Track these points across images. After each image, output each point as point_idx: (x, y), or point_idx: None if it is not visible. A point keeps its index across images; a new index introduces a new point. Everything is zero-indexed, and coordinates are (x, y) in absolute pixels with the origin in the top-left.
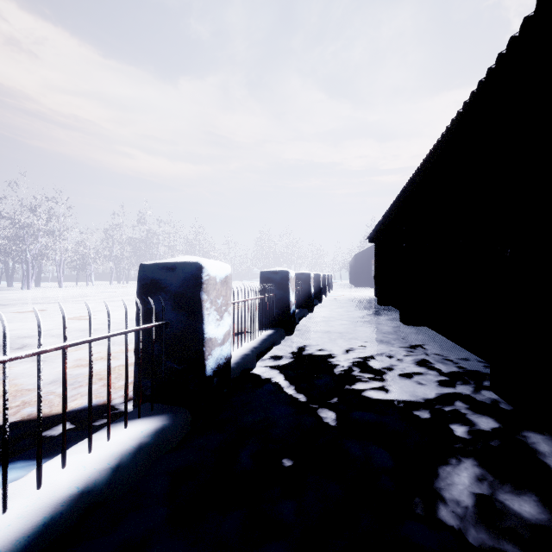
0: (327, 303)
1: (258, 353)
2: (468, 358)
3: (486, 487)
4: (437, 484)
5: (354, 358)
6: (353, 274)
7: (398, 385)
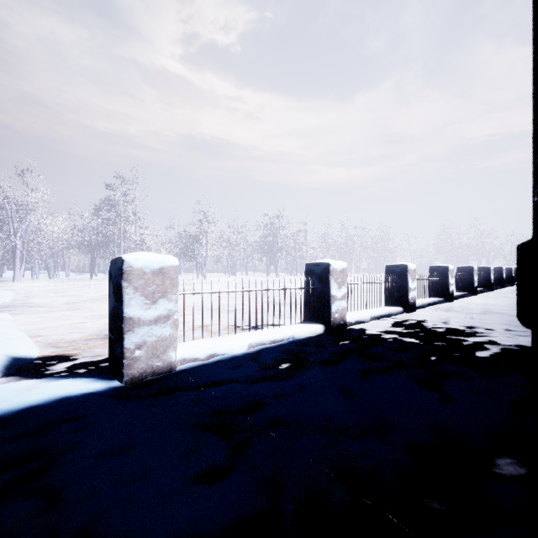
0: None
1: (480, 291)
2: None
3: None
4: None
5: None
6: None
7: None
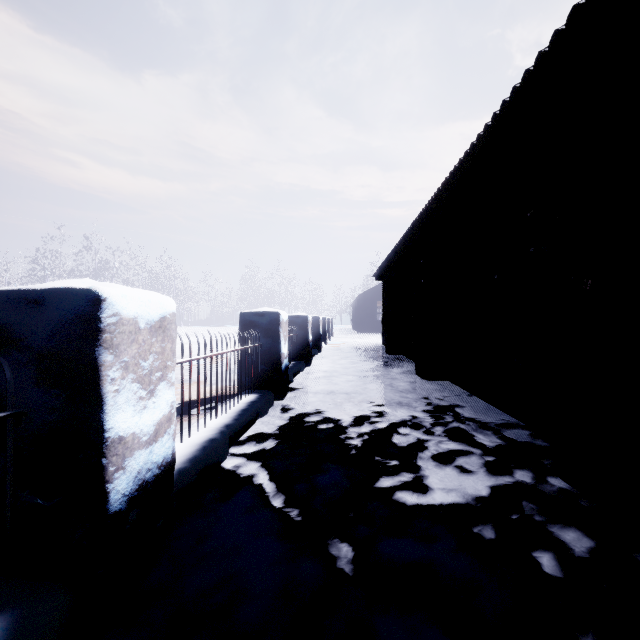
0: (327, 352)
1: (232, 434)
2: (510, 424)
3: None
4: None
5: (369, 432)
6: (356, 318)
7: (436, 475)
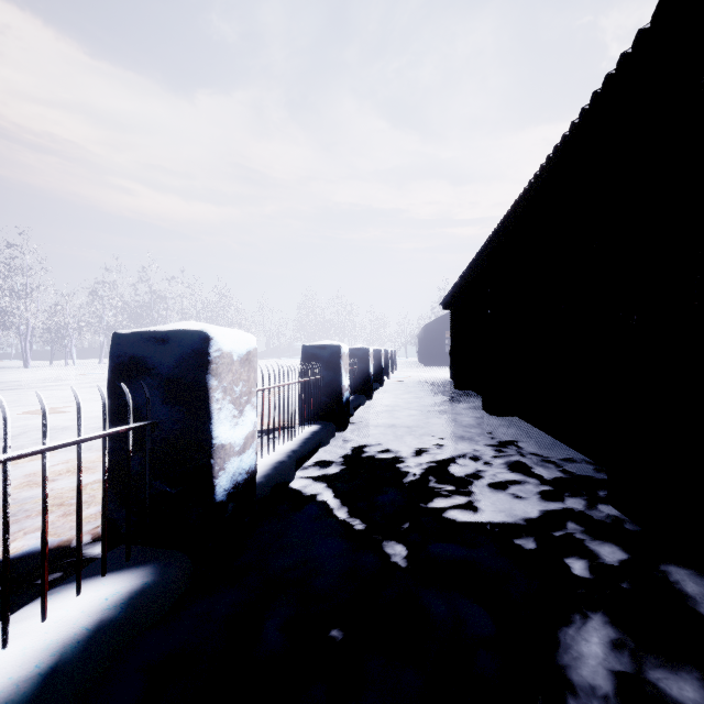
0: (390, 386)
1: (298, 458)
2: (574, 458)
3: (627, 660)
4: (559, 659)
5: (428, 462)
6: (422, 350)
7: (489, 499)
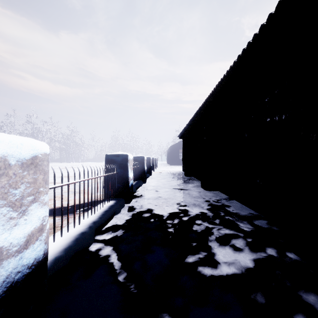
0: (155, 175)
1: (97, 227)
2: (256, 216)
3: None
4: None
5: (178, 223)
6: (169, 158)
7: (220, 252)
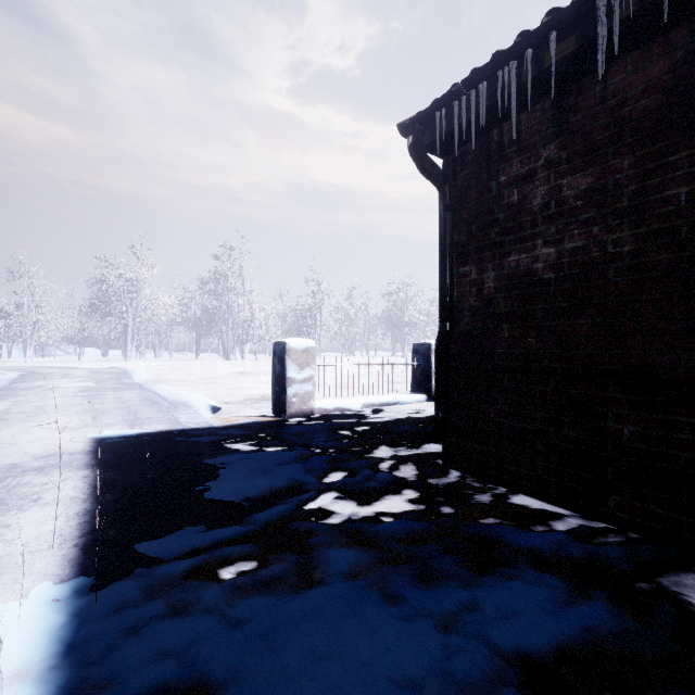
0: None
1: None
2: None
3: None
4: None
5: None
6: None
7: None
